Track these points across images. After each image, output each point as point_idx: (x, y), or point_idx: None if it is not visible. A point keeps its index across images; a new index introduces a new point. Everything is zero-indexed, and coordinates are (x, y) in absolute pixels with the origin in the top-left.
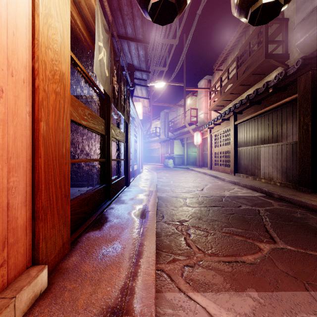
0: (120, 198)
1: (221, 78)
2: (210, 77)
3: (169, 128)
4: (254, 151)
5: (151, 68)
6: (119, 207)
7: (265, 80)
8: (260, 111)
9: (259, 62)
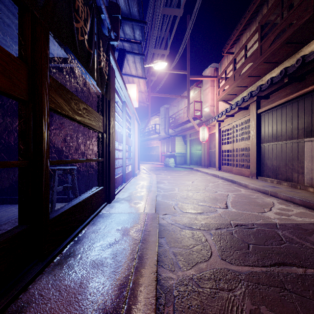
0: (78, 244)
1: (235, 59)
2: (217, 65)
3: (169, 124)
4: (290, 147)
5: (150, 50)
6: (45, 301)
7: (301, 52)
8: (305, 89)
9: (302, 20)
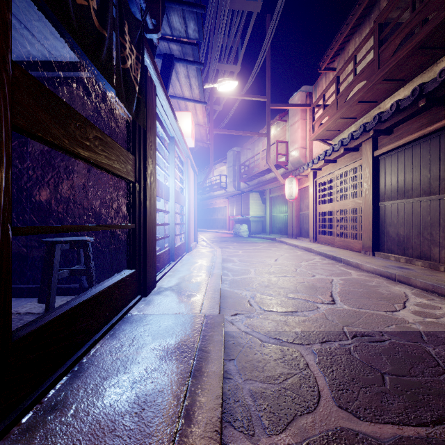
0: (76, 380)
1: (338, 77)
2: (310, 88)
3: (240, 175)
4: (427, 207)
5: (212, 64)
6: None
7: (442, 63)
8: None
9: None
